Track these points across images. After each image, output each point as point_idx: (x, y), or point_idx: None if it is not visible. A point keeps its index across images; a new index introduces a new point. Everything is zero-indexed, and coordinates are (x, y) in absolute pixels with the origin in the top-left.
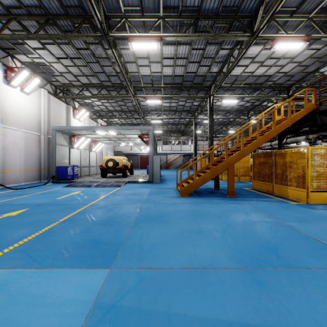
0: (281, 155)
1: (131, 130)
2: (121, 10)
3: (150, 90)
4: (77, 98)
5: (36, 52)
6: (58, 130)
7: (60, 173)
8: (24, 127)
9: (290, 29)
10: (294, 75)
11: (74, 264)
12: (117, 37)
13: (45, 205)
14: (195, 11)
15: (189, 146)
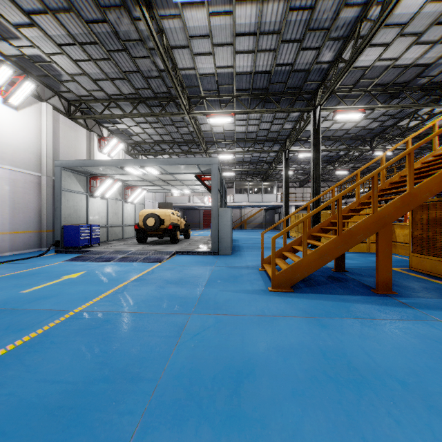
0: None
1: (182, 164)
2: None
3: (216, 103)
4: (106, 122)
5: (21, 33)
6: (65, 166)
7: (68, 237)
8: (10, 162)
9: None
10: None
11: None
12: None
13: None
14: None
15: (275, 195)
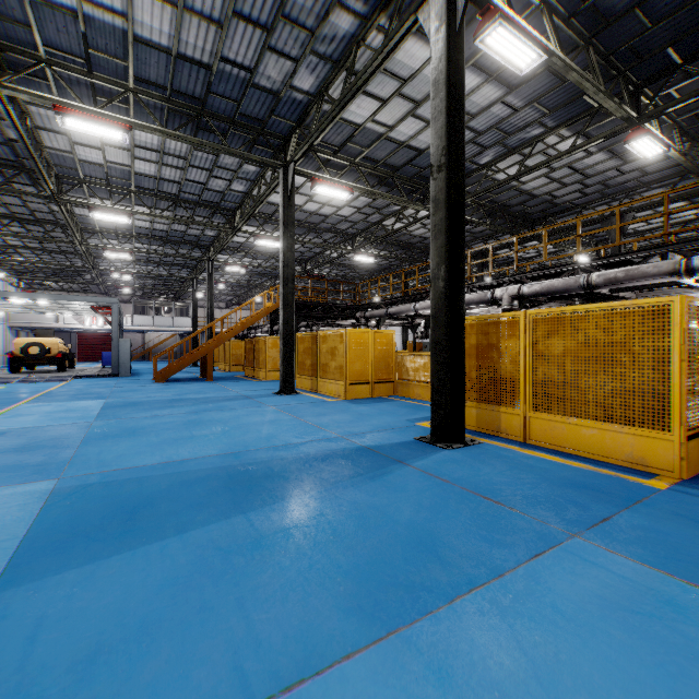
0: (258, 342)
1: (82, 301)
2: (81, 177)
3: (113, 235)
4: None
5: None
6: None
7: None
8: None
9: (276, 224)
10: (305, 252)
11: (83, 400)
12: (73, 203)
13: None
14: (174, 195)
15: (190, 319)
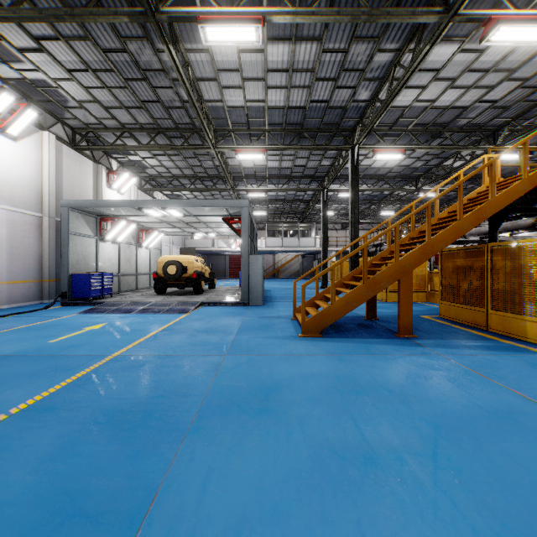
0: (508, 252)
1: (209, 206)
2: None
3: (245, 136)
4: (116, 153)
5: (26, 57)
6: (73, 206)
7: (77, 287)
8: (8, 201)
9: (517, 7)
10: (509, 106)
11: None
12: (176, 16)
13: (11, 360)
14: None
15: (313, 239)
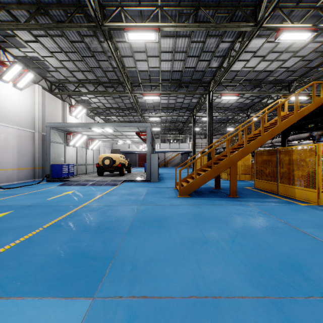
0: (287, 153)
1: (128, 126)
2: None
3: (148, 86)
4: (74, 95)
5: (28, 45)
6: (52, 126)
7: (55, 171)
8: (17, 124)
9: (295, 20)
10: (296, 70)
11: (48, 291)
12: (113, 27)
13: (32, 207)
14: None
15: (187, 144)
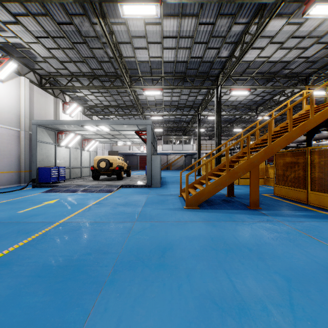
0: (322, 153)
1: (126, 124)
2: None
3: (149, 80)
4: (68, 91)
5: (8, 28)
6: (39, 124)
7: (42, 175)
8: None
9: None
10: (316, 61)
11: None
12: None
13: None
14: None
15: (191, 145)
